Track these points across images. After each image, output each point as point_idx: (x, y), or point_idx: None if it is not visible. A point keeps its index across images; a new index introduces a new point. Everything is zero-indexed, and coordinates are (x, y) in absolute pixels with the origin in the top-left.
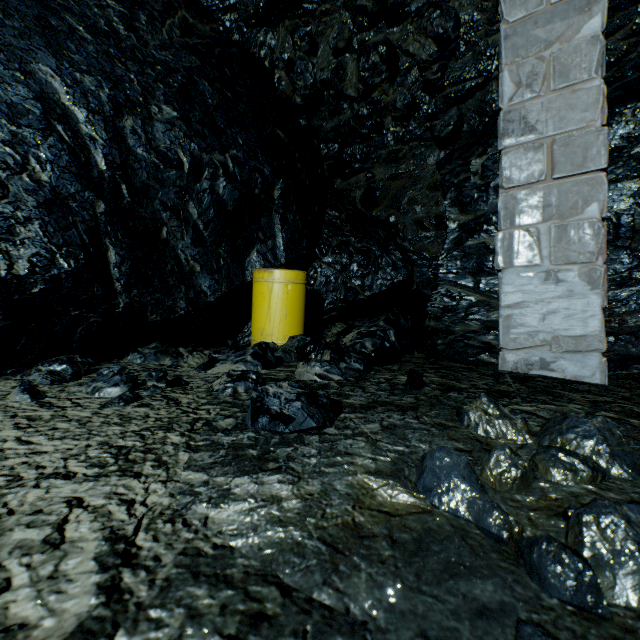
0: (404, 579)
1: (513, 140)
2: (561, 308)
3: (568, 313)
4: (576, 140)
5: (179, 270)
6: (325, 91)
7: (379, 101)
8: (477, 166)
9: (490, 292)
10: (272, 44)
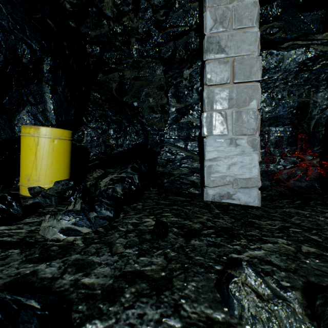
0: None
1: (212, 55)
2: (238, 161)
3: (242, 164)
4: (246, 61)
5: None
6: (90, 7)
7: (127, 25)
8: (187, 74)
9: (193, 151)
10: None
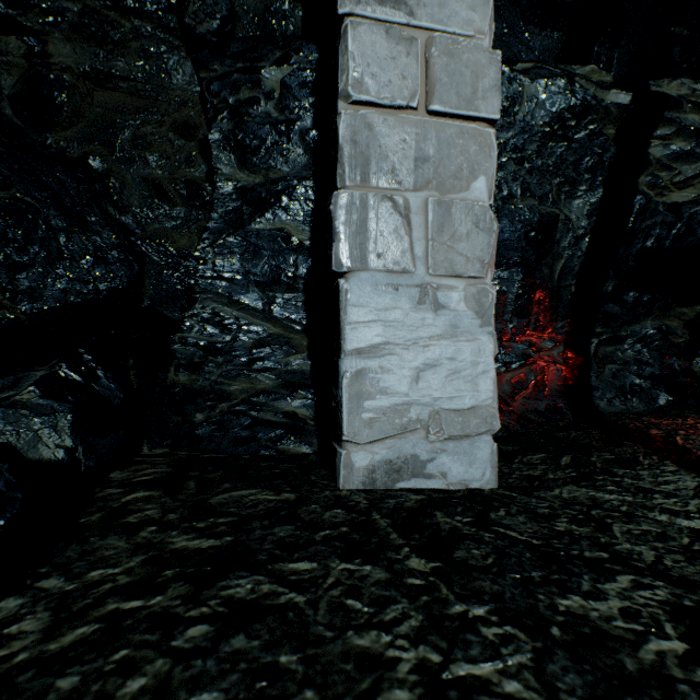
0: None
1: (368, 3)
2: (445, 358)
3: (454, 367)
4: (464, 53)
5: None
6: None
7: None
8: (273, 82)
9: (291, 320)
10: None
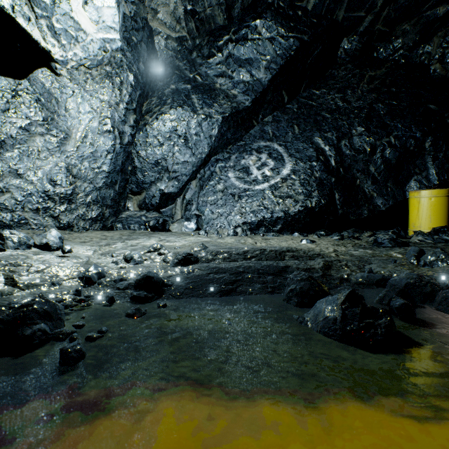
0: (382, 259)
1: None
2: None
3: None
4: None
5: (364, 197)
6: None
7: None
8: None
9: None
10: (428, 50)
